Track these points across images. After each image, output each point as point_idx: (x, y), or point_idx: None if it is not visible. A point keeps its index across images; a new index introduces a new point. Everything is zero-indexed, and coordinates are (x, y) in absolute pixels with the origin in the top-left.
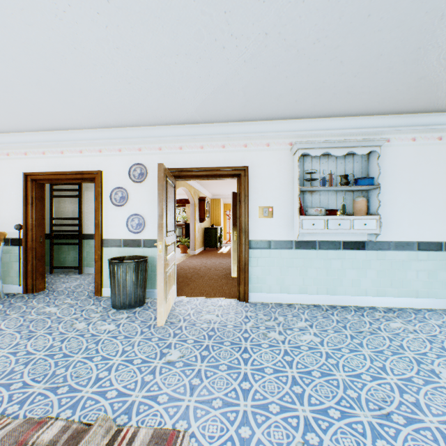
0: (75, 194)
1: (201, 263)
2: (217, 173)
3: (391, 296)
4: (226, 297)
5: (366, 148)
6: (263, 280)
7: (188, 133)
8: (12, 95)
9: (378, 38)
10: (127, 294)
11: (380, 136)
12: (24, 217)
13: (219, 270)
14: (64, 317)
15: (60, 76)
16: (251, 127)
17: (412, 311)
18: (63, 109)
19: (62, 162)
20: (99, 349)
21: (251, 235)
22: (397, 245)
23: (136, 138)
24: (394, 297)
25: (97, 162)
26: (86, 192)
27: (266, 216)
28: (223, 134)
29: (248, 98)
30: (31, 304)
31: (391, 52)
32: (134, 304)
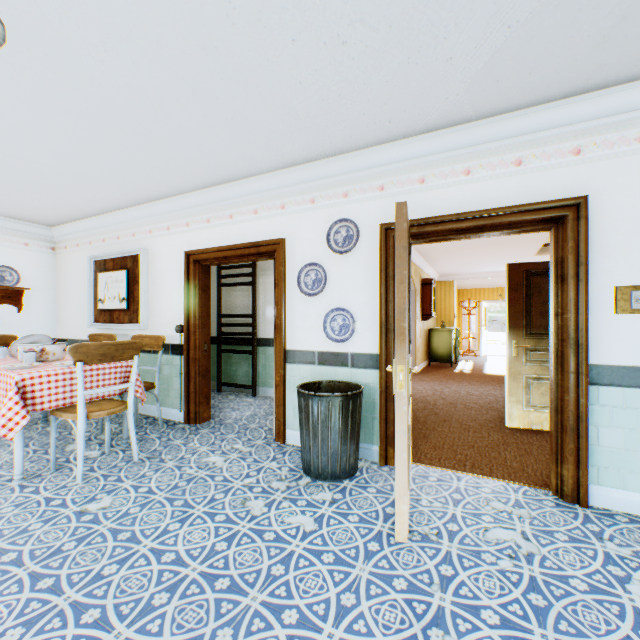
0: (247, 281)
1: (433, 392)
2: (502, 221)
3: None
4: (519, 480)
5: None
6: (627, 461)
7: (438, 148)
8: (164, 126)
9: None
10: (328, 453)
11: None
12: (186, 314)
13: (473, 410)
14: (232, 480)
15: (225, 62)
16: (597, 103)
17: None
18: (231, 138)
19: (230, 230)
20: (290, 584)
21: (594, 353)
22: None
23: (340, 175)
24: None
25: (277, 225)
26: (260, 277)
27: (638, 309)
28: (518, 135)
29: (627, 8)
30: (191, 445)
31: None
32: (339, 473)
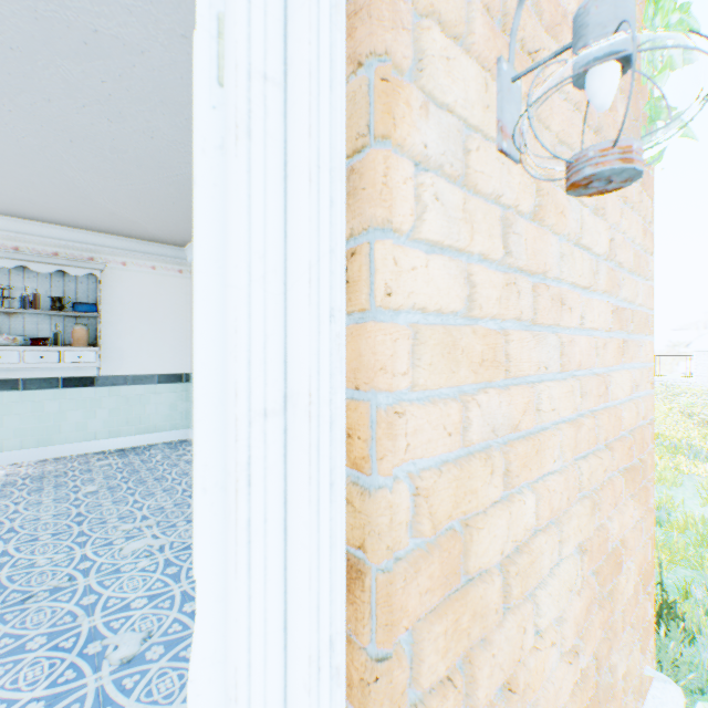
0: None
1: None
2: None
3: (129, 435)
4: None
5: (84, 269)
6: None
7: None
8: None
9: (11, 169)
10: None
11: (116, 257)
12: None
13: None
14: None
15: None
16: None
17: (146, 447)
18: None
19: None
20: None
21: None
22: (137, 379)
23: None
24: (132, 435)
25: None
26: None
27: None
28: None
29: None
30: None
31: (45, 184)
32: None
